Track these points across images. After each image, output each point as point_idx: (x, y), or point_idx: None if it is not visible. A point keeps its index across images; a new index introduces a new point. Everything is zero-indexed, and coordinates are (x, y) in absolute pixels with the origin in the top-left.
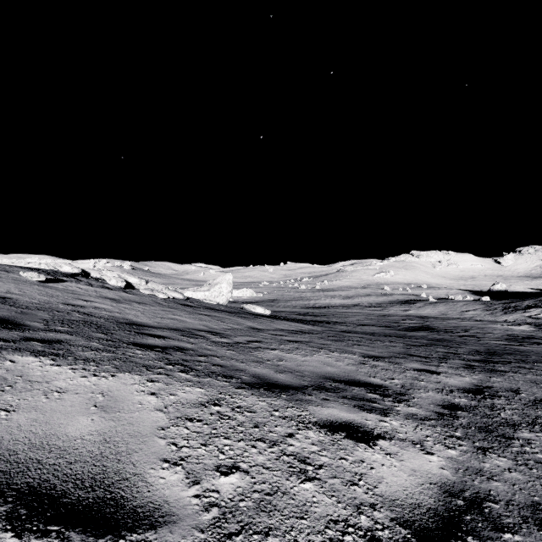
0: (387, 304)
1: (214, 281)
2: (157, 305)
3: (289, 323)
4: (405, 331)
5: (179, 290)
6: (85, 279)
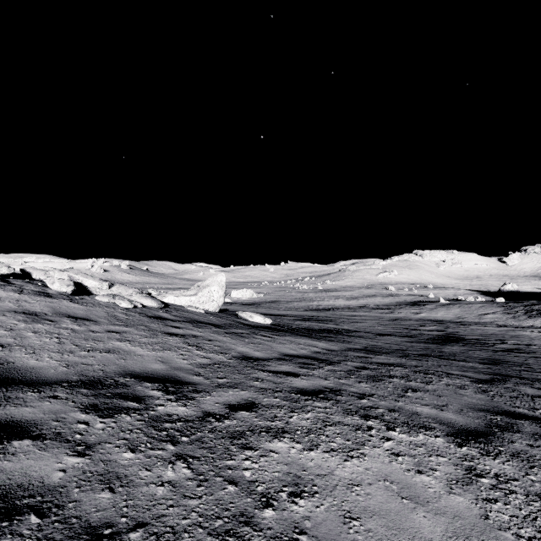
0: (395, 306)
1: (203, 283)
2: (108, 320)
3: (296, 341)
4: (435, 344)
5: (162, 293)
6: (21, 281)
